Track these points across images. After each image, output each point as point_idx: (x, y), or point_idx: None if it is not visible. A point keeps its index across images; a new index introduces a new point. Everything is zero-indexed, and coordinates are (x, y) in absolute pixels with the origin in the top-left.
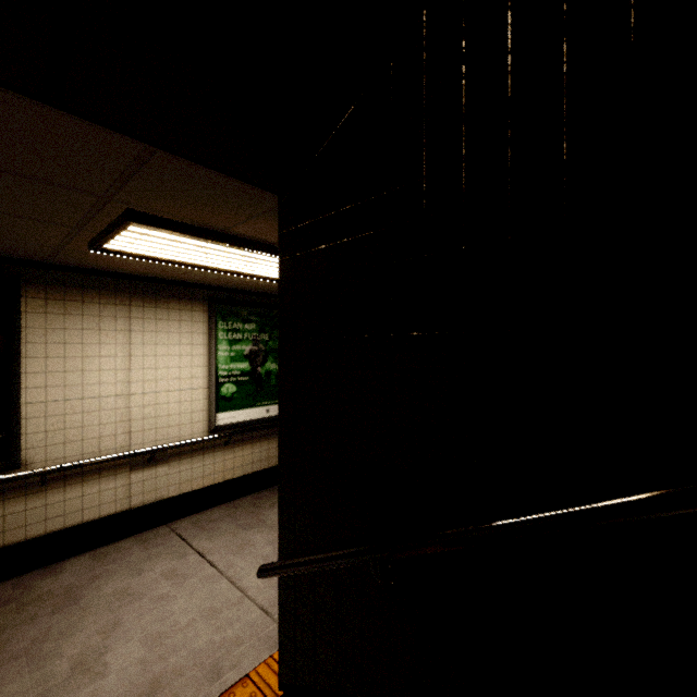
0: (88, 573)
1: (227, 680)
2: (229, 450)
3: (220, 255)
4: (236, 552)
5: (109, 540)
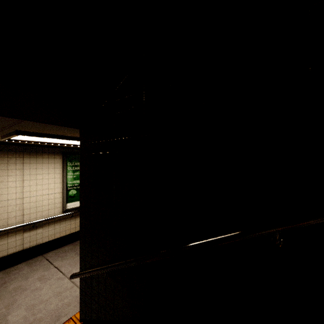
0: (1, 280)
1: (62, 320)
2: (73, 219)
3: (63, 141)
4: (73, 266)
5: (13, 264)
